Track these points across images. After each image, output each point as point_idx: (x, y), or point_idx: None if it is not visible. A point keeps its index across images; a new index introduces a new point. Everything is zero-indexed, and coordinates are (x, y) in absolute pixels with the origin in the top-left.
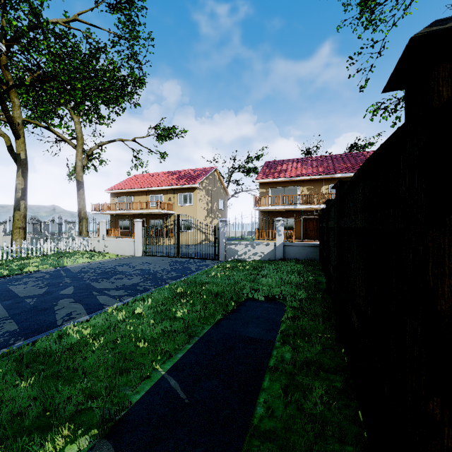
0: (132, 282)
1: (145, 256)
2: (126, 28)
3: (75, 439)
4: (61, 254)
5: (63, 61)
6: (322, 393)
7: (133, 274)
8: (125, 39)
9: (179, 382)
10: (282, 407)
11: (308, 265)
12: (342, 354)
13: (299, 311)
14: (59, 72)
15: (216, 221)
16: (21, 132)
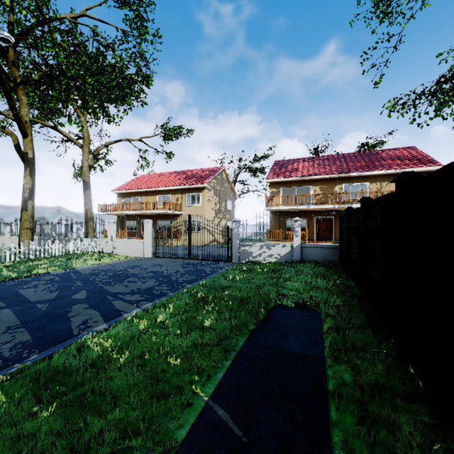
0: (147, 286)
1: (155, 258)
2: (135, 24)
3: None
4: (69, 255)
5: (73, 55)
6: (410, 430)
7: (147, 277)
8: (133, 35)
9: (228, 412)
10: (367, 450)
11: (329, 267)
12: (412, 376)
13: (342, 320)
14: (69, 66)
15: (224, 222)
16: (29, 130)
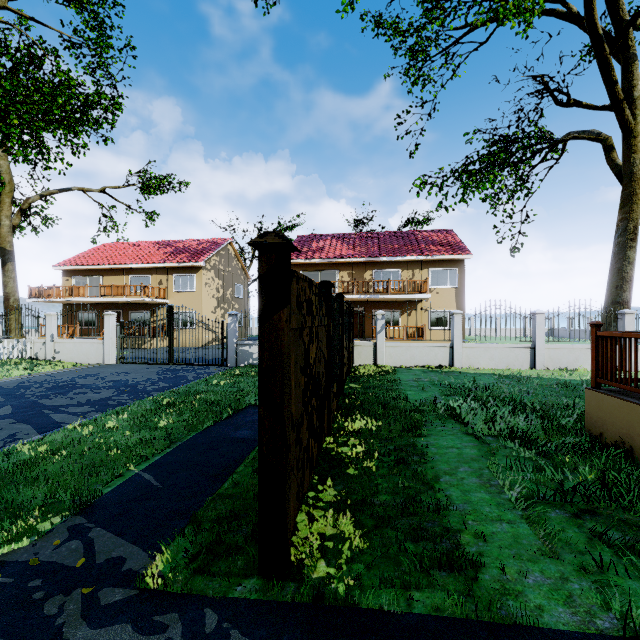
0: (101, 397)
1: (122, 364)
2: (91, 30)
3: (47, 519)
4: None
5: None
6: None
7: (103, 387)
8: (88, 46)
9: (154, 475)
10: (248, 480)
11: None
12: None
13: None
14: None
15: None
16: None
